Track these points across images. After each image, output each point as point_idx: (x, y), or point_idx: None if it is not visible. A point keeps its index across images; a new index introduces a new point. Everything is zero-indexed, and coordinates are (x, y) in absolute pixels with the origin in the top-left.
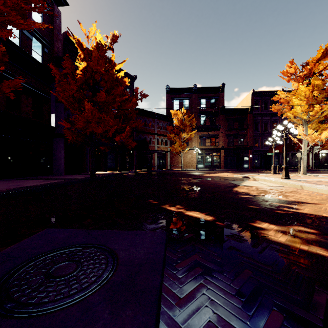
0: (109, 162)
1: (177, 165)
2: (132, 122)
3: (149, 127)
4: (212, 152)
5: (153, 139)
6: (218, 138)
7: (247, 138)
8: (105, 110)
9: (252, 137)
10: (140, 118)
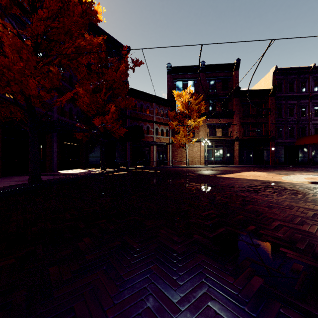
0: (92, 156)
1: (181, 161)
2: (120, 100)
3: (147, 113)
4: (224, 145)
5: (151, 128)
6: (231, 127)
7: (268, 127)
8: (63, 65)
9: (274, 126)
10: (134, 101)
